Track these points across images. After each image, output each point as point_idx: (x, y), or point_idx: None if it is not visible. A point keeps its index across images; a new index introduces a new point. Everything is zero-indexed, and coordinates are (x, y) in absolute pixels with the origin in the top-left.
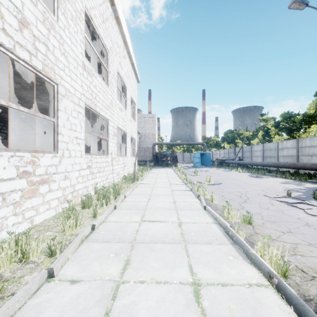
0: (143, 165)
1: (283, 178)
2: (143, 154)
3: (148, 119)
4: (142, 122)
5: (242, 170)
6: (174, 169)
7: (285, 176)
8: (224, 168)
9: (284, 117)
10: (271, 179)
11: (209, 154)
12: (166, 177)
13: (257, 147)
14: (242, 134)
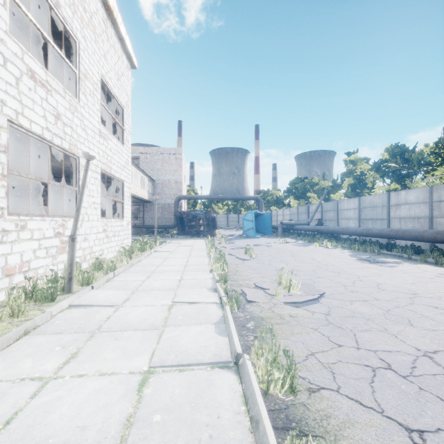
0: (160, 234)
1: (431, 264)
2: (161, 215)
3: (169, 156)
4: (159, 161)
5: (328, 243)
6: (207, 242)
7: (435, 259)
8: (293, 238)
9: (393, 152)
10: (414, 268)
11: (268, 215)
12: (182, 265)
13: (349, 203)
14: (318, 184)
